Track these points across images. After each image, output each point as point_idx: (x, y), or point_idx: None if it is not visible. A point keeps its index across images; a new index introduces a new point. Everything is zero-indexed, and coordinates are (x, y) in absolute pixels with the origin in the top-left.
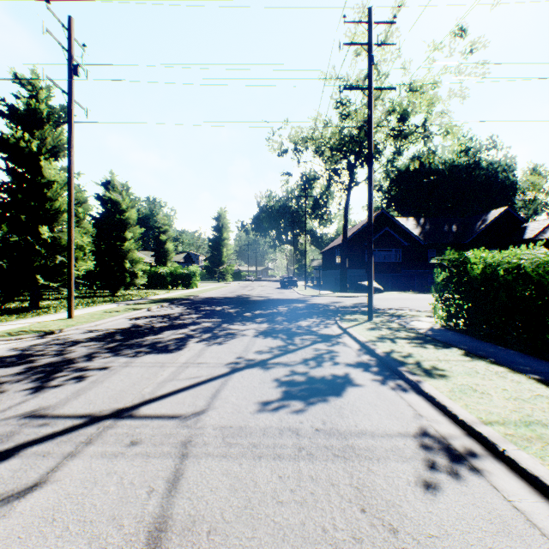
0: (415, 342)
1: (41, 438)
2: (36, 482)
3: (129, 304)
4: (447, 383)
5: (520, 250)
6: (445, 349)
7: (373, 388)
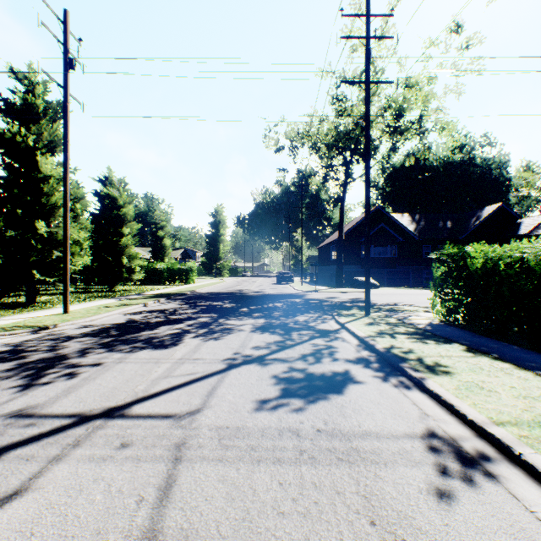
0: (415, 338)
1: (26, 440)
2: (16, 490)
3: (125, 299)
4: (452, 381)
5: (522, 244)
6: (446, 345)
7: (375, 385)
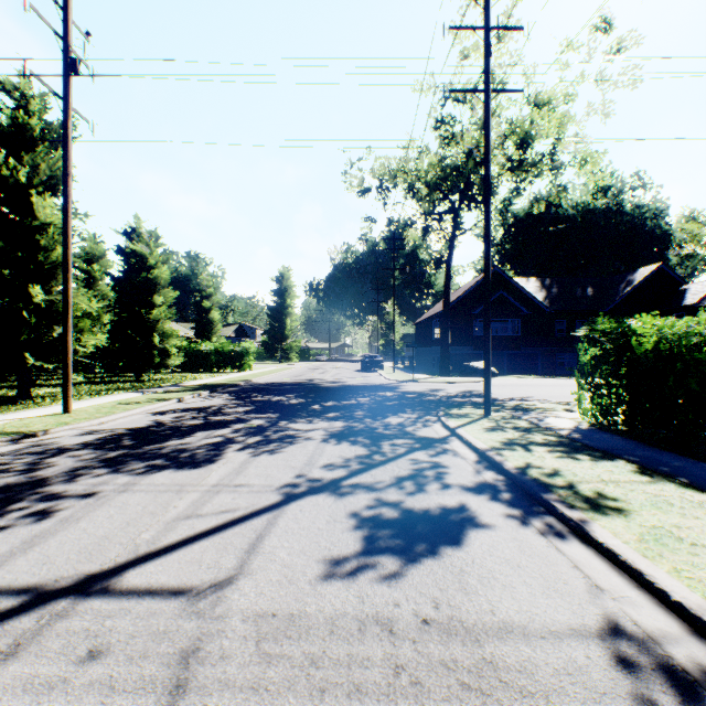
0: (559, 451)
1: None
2: None
3: (155, 392)
4: (630, 525)
5: None
6: (607, 462)
7: (510, 531)
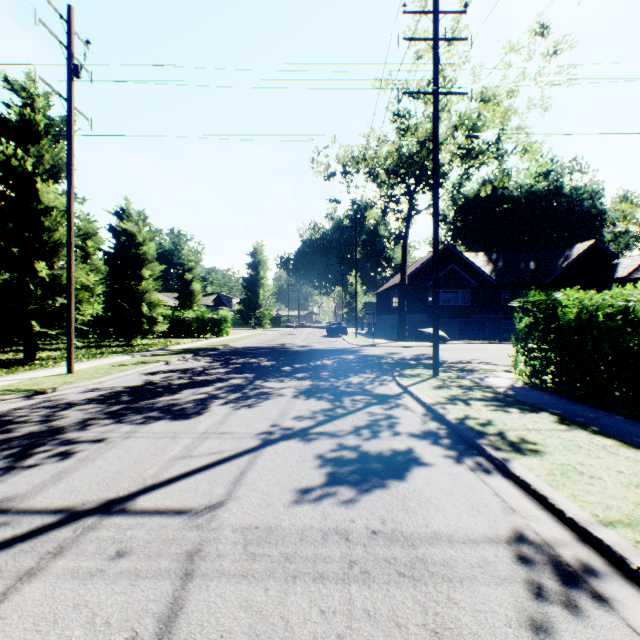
0: (494, 405)
1: None
2: None
3: (144, 355)
4: (543, 463)
5: (627, 290)
6: (533, 414)
7: (446, 468)
